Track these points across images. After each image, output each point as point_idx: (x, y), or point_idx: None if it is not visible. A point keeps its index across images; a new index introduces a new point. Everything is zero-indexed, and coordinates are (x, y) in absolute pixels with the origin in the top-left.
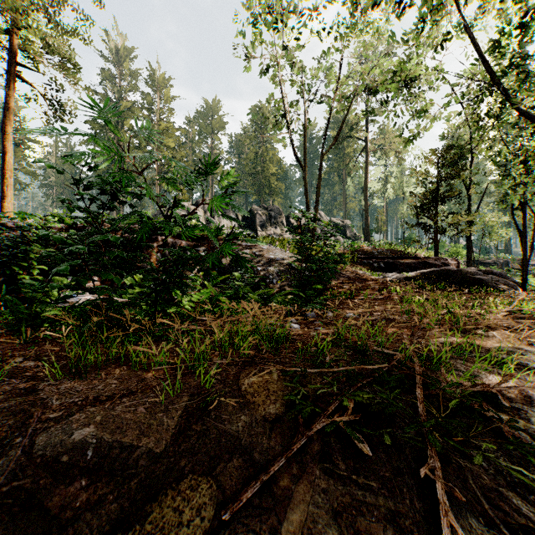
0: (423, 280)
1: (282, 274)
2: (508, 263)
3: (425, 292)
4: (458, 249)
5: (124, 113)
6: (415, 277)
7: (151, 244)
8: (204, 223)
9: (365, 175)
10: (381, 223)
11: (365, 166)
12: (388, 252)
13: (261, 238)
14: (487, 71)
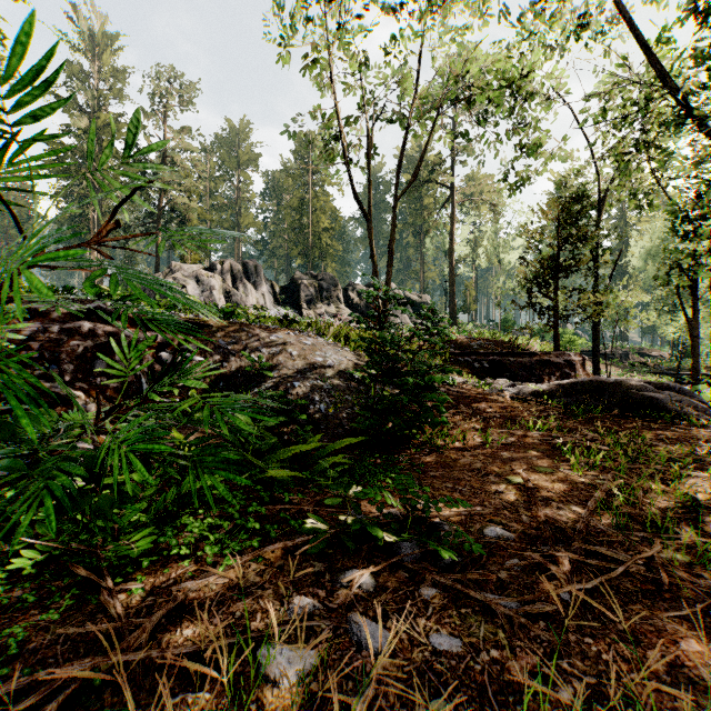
0: (561, 397)
1: (336, 393)
2: (629, 354)
3: (582, 427)
4: (572, 337)
5: (103, 130)
6: (548, 393)
7: (80, 343)
8: (222, 297)
9: (451, 235)
10: (470, 300)
11: (451, 223)
12: (491, 345)
13: (305, 322)
14: (656, 72)
